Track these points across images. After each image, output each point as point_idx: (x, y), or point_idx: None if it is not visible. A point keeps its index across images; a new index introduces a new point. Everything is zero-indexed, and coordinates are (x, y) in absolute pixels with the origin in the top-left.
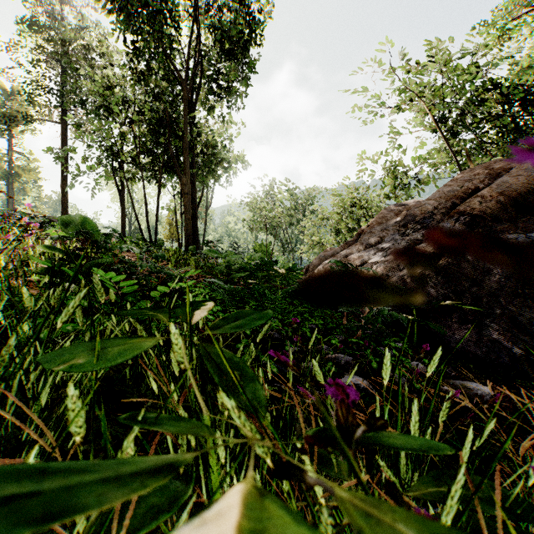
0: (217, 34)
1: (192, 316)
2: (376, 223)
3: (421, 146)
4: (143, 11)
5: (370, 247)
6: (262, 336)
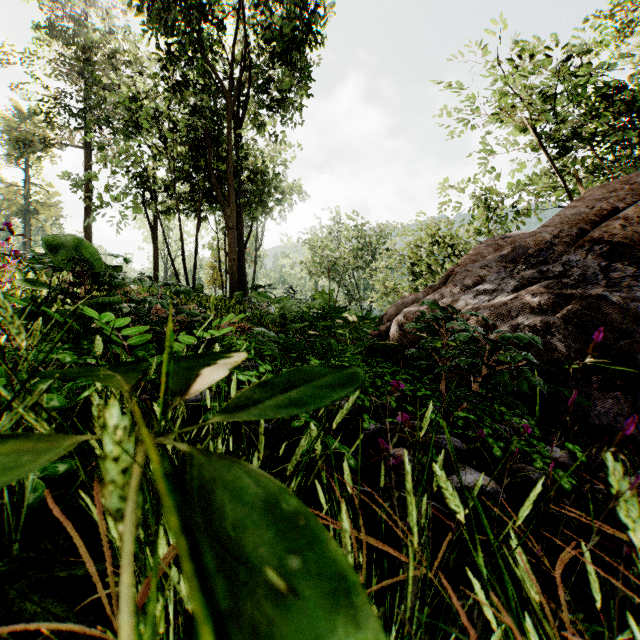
0: (268, 31)
1: (193, 378)
2: (470, 261)
3: (522, 168)
4: (179, 4)
5: (466, 289)
6: (340, 417)
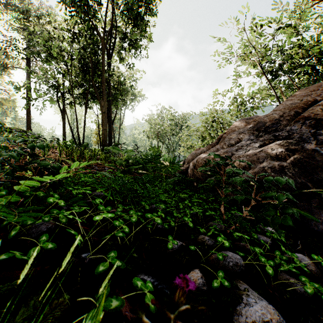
0: (124, 7)
1: None
2: (231, 130)
3: (256, 84)
4: None
5: (231, 146)
6: None
